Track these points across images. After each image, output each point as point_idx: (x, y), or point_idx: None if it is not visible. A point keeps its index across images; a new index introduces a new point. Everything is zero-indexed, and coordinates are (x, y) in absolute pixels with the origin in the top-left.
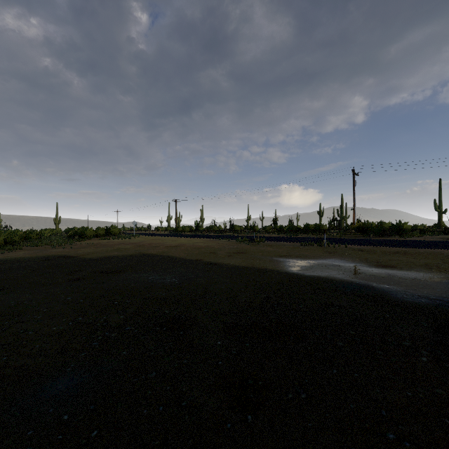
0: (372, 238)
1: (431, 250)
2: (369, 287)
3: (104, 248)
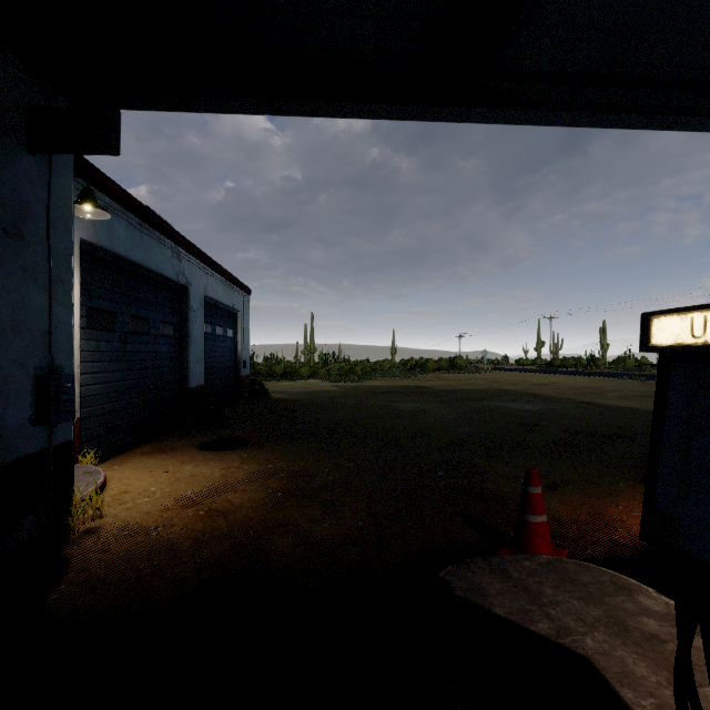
0: None
1: None
2: None
3: (453, 382)
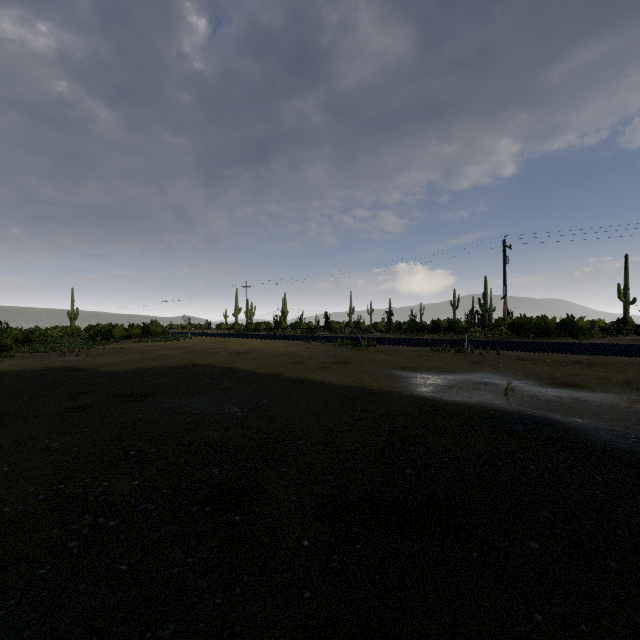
0: (532, 340)
1: (627, 359)
2: (550, 422)
3: (137, 356)
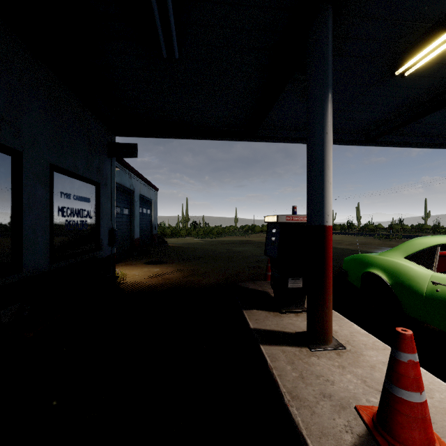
0: None
1: None
2: None
3: None
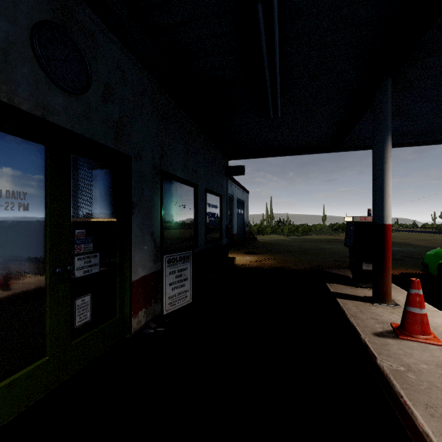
0: None
1: None
2: None
3: None
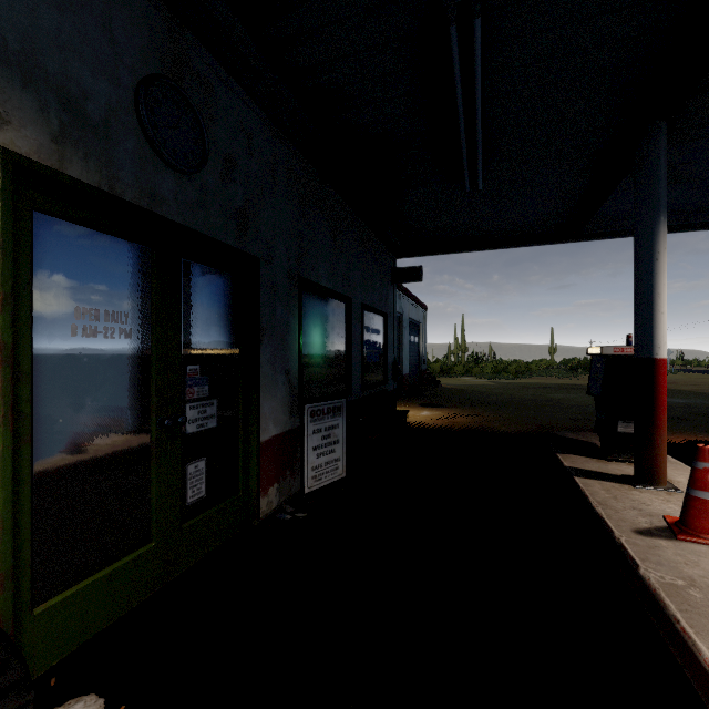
0: None
1: None
2: None
3: None
